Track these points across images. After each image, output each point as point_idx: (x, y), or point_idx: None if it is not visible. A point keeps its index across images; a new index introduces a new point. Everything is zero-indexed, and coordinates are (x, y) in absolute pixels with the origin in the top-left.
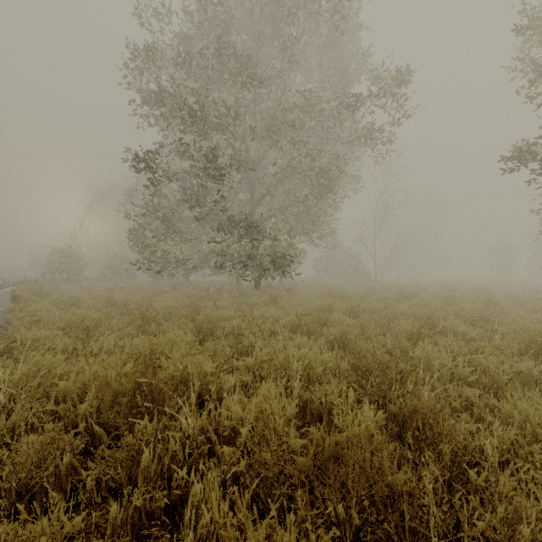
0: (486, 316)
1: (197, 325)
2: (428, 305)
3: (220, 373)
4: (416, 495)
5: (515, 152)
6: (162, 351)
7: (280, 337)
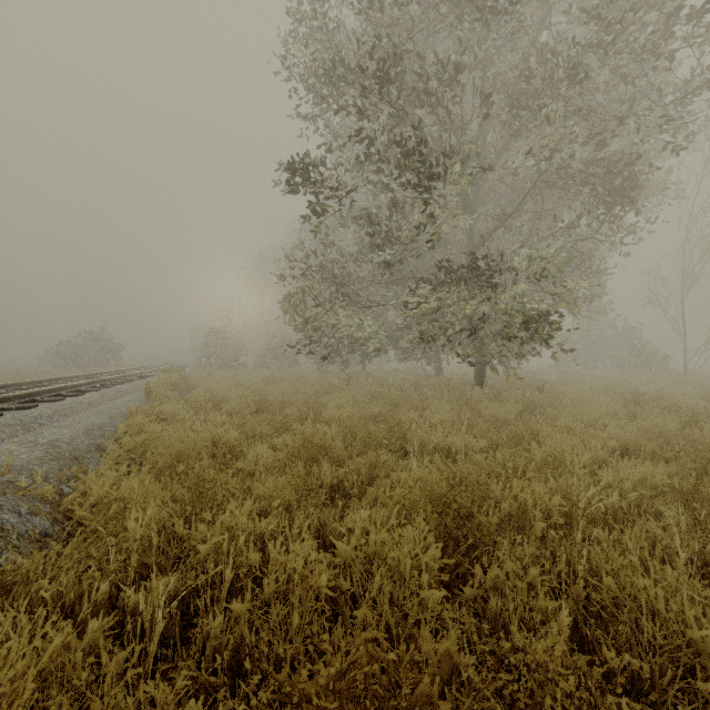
0: None
1: (436, 498)
2: None
3: None
4: None
5: None
6: (387, 708)
7: (680, 555)
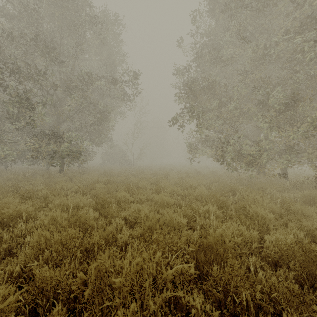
0: (158, 180)
1: (21, 194)
2: (142, 177)
3: (36, 211)
4: (94, 225)
5: (171, 119)
6: (3, 206)
7: (69, 196)
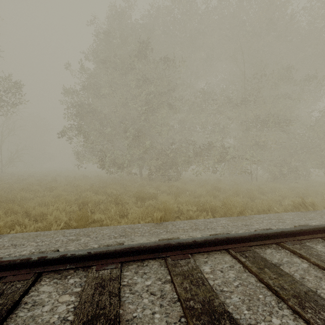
0: (49, 184)
1: None
2: (30, 183)
3: None
4: None
5: (61, 132)
6: None
7: None
